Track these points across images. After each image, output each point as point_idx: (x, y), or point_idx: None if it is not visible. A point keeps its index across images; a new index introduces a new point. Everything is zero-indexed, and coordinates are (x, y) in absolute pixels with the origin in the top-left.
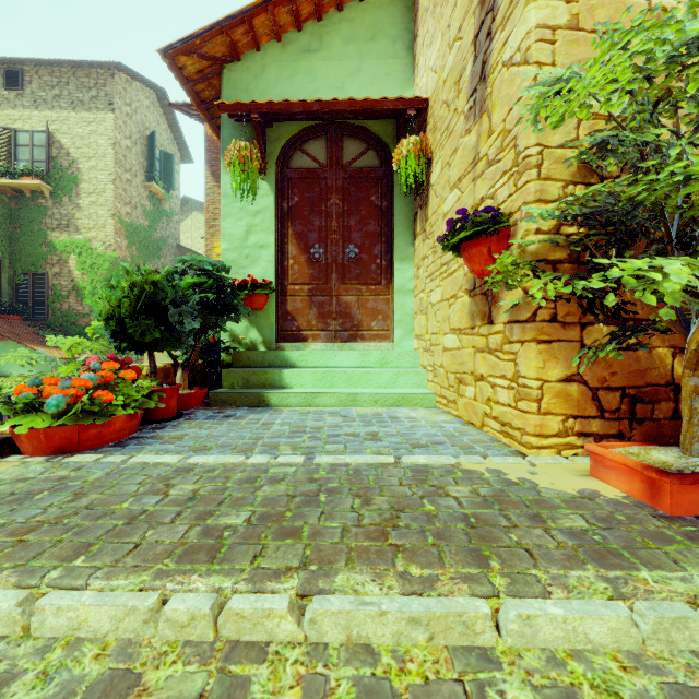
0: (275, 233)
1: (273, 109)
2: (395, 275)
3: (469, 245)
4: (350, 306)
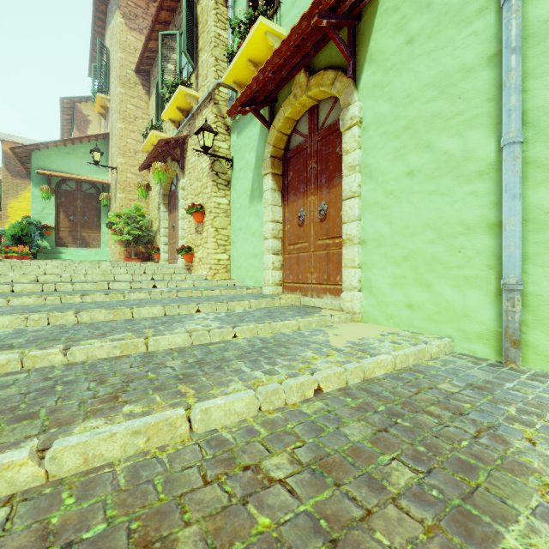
0: (55, 210)
1: (58, 177)
2: (102, 228)
3: (111, 228)
4: (85, 236)
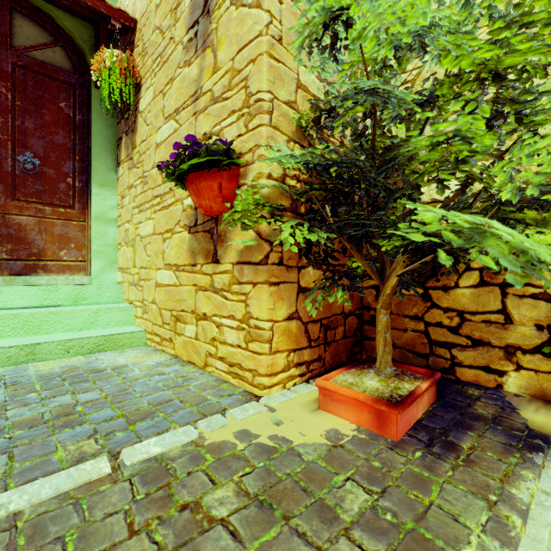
0: None
1: None
2: (94, 200)
3: (198, 176)
4: (25, 229)
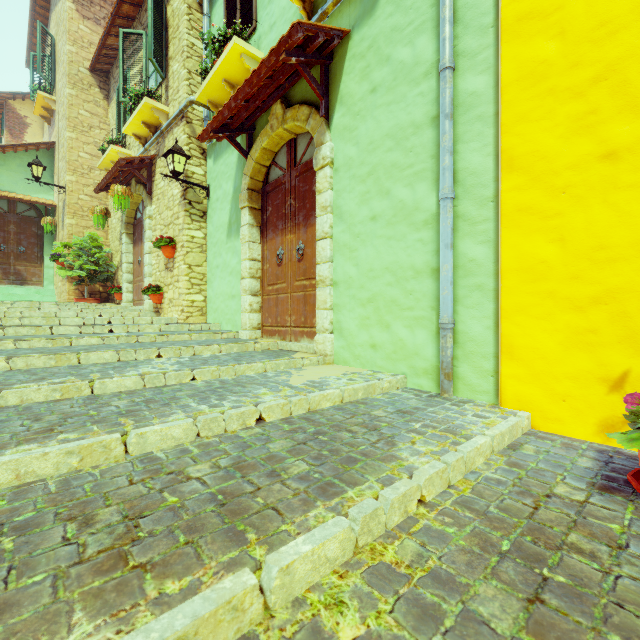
0: None
1: None
2: (45, 261)
3: (57, 261)
4: (21, 271)
